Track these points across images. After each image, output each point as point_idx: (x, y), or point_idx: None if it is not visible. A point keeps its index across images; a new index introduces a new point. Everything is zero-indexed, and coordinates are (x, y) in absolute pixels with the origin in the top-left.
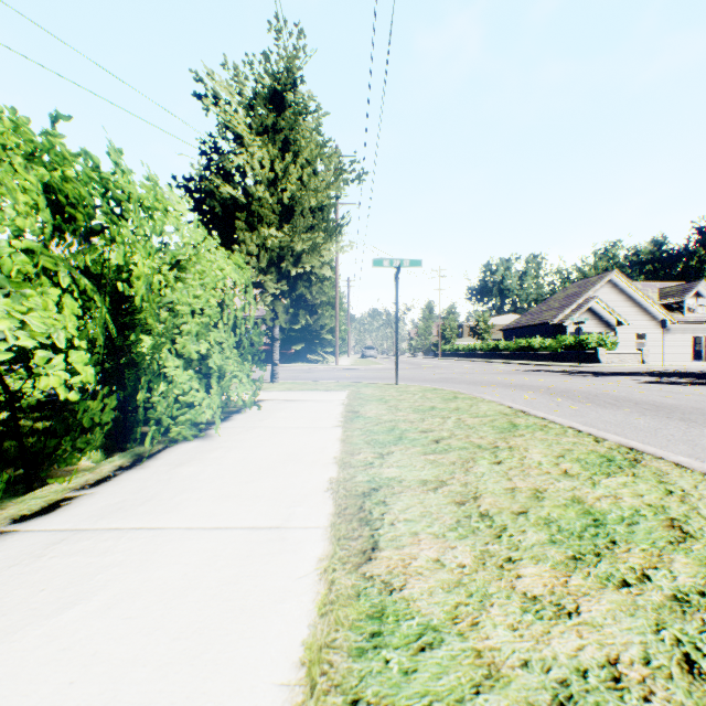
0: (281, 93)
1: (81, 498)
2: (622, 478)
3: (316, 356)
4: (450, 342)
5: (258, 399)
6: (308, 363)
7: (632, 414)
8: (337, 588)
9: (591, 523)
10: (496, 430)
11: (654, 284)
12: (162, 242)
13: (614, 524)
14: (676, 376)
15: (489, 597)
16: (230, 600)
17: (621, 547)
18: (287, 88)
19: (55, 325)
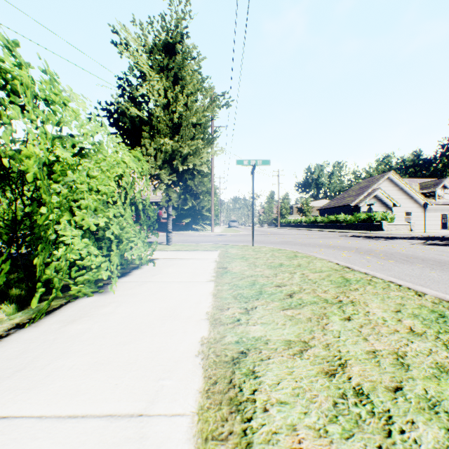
0: (173, 44)
1: None
2: None
3: (198, 226)
4: (285, 217)
5: (154, 258)
6: (193, 231)
7: (425, 268)
8: None
9: None
10: (335, 285)
11: (416, 180)
12: (61, 130)
13: None
14: (438, 240)
15: None
16: None
17: None
18: (177, 41)
19: None
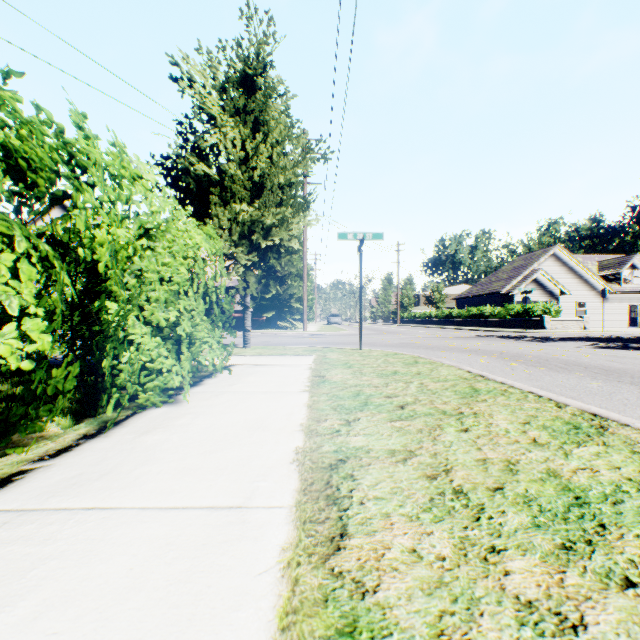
0: (252, 77)
1: (36, 471)
2: (593, 447)
3: (285, 323)
4: (408, 310)
5: (230, 364)
6: (278, 329)
7: (584, 378)
8: (301, 590)
9: (574, 501)
10: (459, 395)
11: (593, 257)
12: (129, 209)
13: (599, 503)
14: (617, 341)
15: (477, 602)
16: (177, 607)
17: (613, 533)
18: (258, 73)
19: (7, 291)
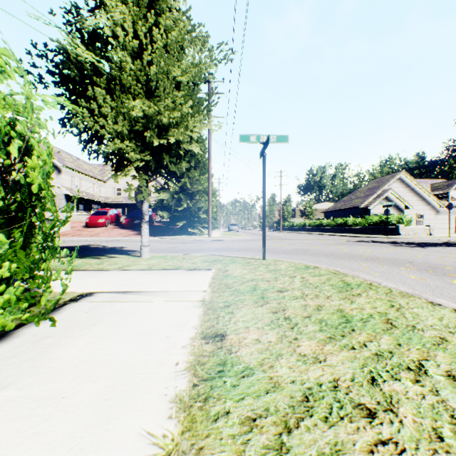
0: None
1: None
2: None
3: (195, 230)
4: (287, 220)
5: (89, 291)
6: (189, 235)
7: None
8: None
9: None
10: None
11: (427, 181)
12: None
13: None
14: None
15: None
16: None
17: None
18: None
19: None
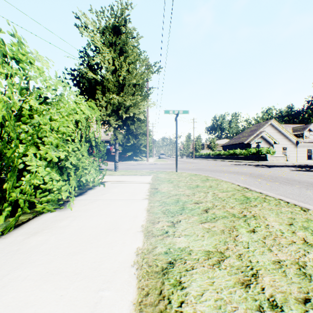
0: (119, 27)
1: None
2: None
3: (138, 158)
4: (198, 151)
5: (105, 181)
6: (134, 161)
7: (302, 188)
8: None
9: None
10: (239, 202)
11: (290, 125)
12: (28, 83)
13: None
14: (307, 167)
15: None
16: None
17: None
18: (122, 25)
19: None
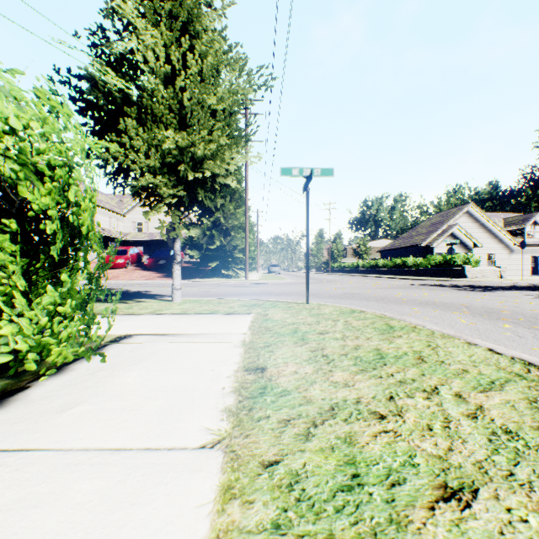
0: None
1: None
2: None
3: (230, 272)
4: (338, 261)
5: (127, 333)
6: (222, 278)
7: None
8: None
9: None
10: None
11: (499, 215)
12: None
13: None
14: None
15: None
16: None
17: None
18: None
19: None
